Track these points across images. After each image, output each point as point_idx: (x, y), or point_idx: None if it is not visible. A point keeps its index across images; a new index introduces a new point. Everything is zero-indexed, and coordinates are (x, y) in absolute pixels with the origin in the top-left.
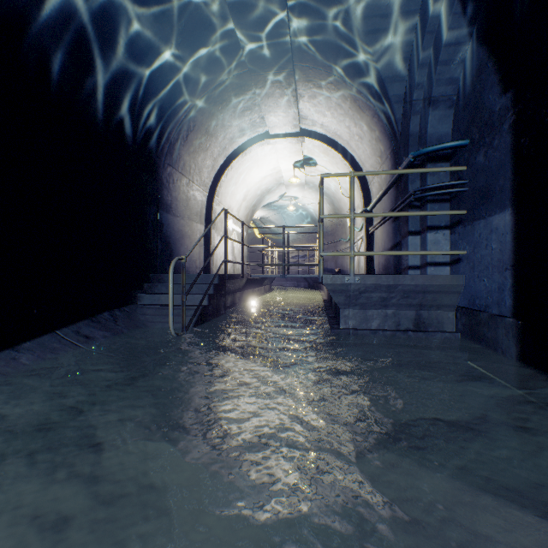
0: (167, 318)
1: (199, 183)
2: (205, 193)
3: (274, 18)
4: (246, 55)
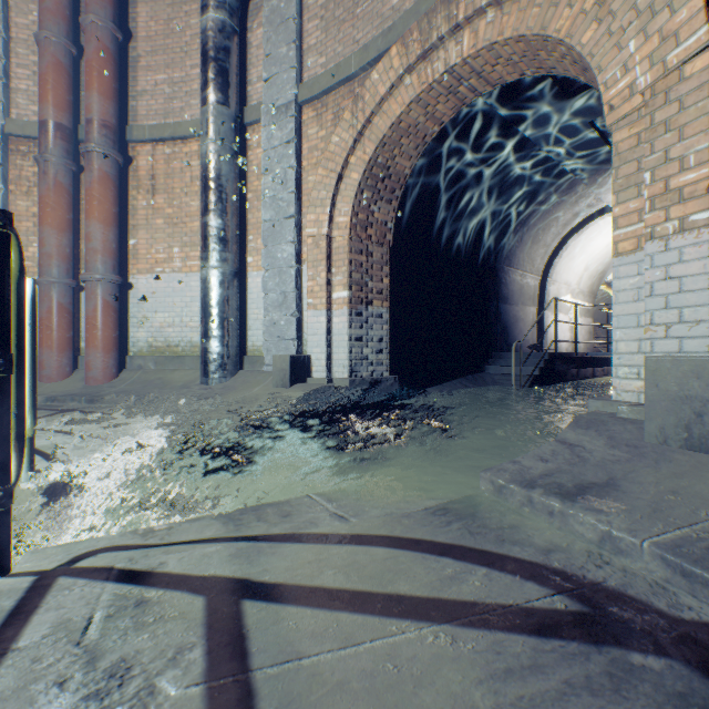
0: (507, 381)
1: (531, 271)
2: (537, 278)
3: (594, 150)
4: (572, 173)
